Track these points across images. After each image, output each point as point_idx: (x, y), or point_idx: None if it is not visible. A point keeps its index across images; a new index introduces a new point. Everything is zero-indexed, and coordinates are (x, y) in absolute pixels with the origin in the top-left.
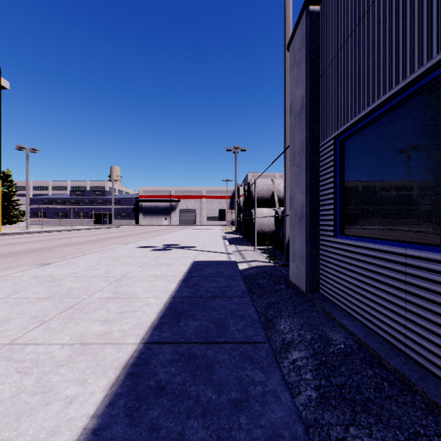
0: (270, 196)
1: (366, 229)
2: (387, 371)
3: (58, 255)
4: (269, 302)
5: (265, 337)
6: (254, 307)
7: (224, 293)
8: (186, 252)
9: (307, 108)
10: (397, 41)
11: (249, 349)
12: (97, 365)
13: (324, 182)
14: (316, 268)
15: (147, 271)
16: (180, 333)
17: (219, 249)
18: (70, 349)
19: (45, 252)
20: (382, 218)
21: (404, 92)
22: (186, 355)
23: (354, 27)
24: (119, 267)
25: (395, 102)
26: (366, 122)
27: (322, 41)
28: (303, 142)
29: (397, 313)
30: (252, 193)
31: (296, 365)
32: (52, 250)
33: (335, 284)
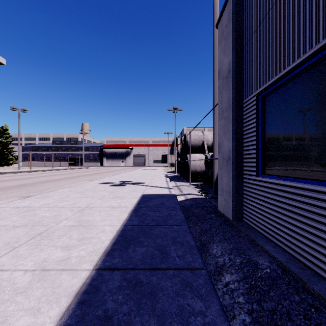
0: (201, 144)
1: (286, 170)
2: (312, 297)
3: (39, 190)
4: (203, 229)
5: (202, 264)
6: (191, 234)
7: (166, 222)
8: (137, 187)
9: (233, 72)
10: (317, 6)
11: (188, 276)
12: (52, 292)
13: (248, 132)
14: (241, 201)
15: (106, 202)
16: (129, 259)
17: (162, 185)
18: (31, 275)
19: (29, 187)
20: (300, 160)
21: (323, 50)
22: (133, 281)
23: (275, 1)
24: (84, 199)
25: (315, 60)
26: (286, 79)
27: (246, 17)
28: (230, 100)
29: (317, 243)
30: (187, 142)
31: (229, 288)
32: (35, 185)
33: (258, 215)
